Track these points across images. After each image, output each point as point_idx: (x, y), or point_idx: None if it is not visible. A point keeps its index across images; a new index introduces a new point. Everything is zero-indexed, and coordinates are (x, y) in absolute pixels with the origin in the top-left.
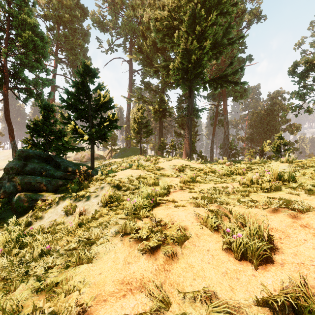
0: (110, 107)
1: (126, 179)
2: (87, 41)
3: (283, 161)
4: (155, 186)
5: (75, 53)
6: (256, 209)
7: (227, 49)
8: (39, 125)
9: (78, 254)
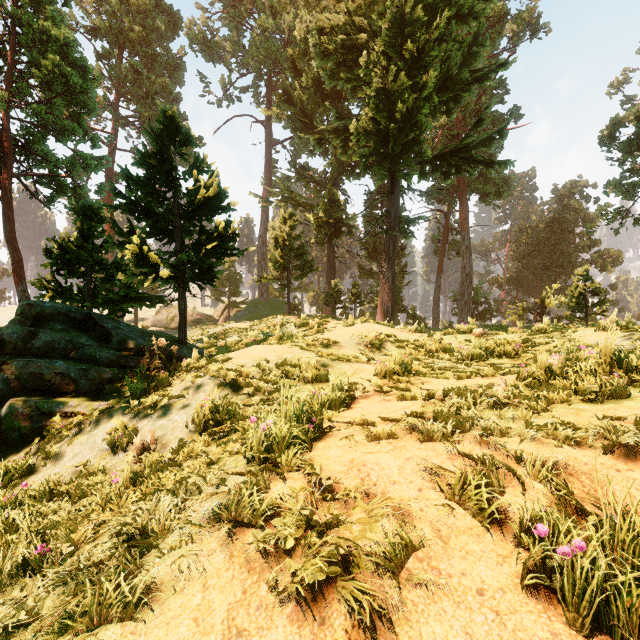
0: (220, 207)
1: (254, 367)
2: (179, 80)
3: (606, 327)
4: (319, 383)
5: (153, 105)
6: (583, 451)
7: (470, 91)
8: (71, 249)
9: (101, 590)
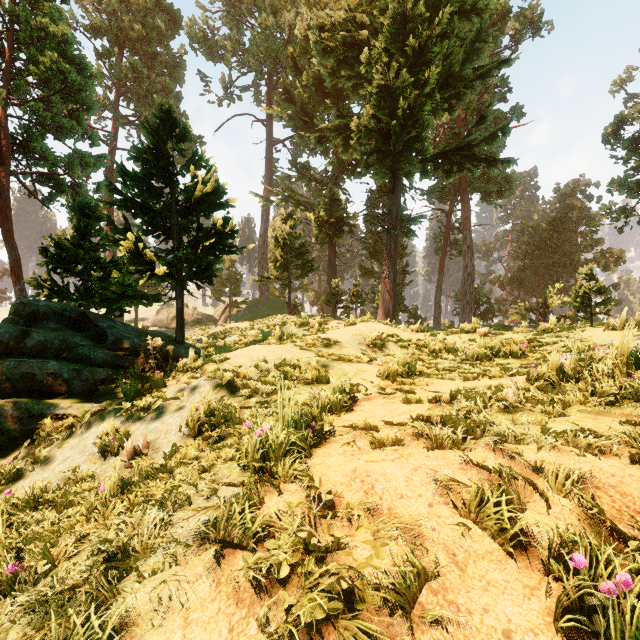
0: (218, 204)
1: (252, 367)
2: (179, 79)
3: (616, 326)
4: (319, 384)
5: (154, 104)
6: (608, 461)
7: (472, 88)
8: (68, 248)
9: (68, 623)
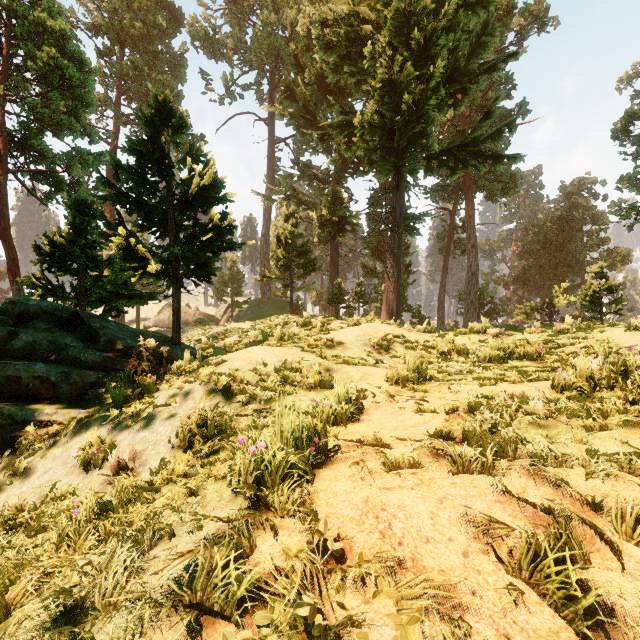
0: (215, 198)
1: (250, 371)
2: (181, 78)
3: (639, 327)
4: (322, 389)
5: None
6: None
7: (478, 83)
8: (63, 245)
9: None
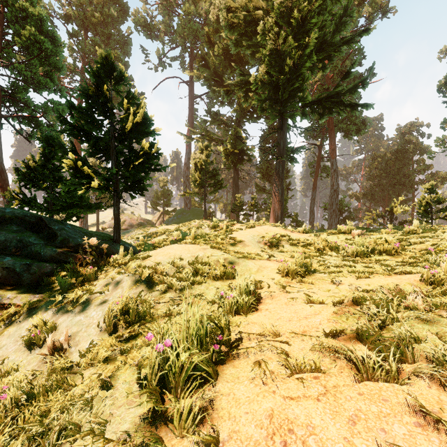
0: (146, 131)
1: (169, 264)
2: (127, 52)
3: None
4: (226, 279)
5: None
6: None
7: (340, 51)
8: (36, 168)
9: None
